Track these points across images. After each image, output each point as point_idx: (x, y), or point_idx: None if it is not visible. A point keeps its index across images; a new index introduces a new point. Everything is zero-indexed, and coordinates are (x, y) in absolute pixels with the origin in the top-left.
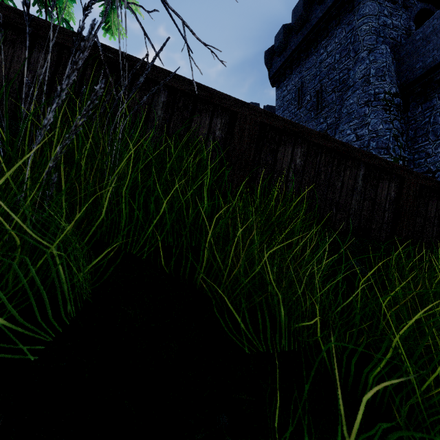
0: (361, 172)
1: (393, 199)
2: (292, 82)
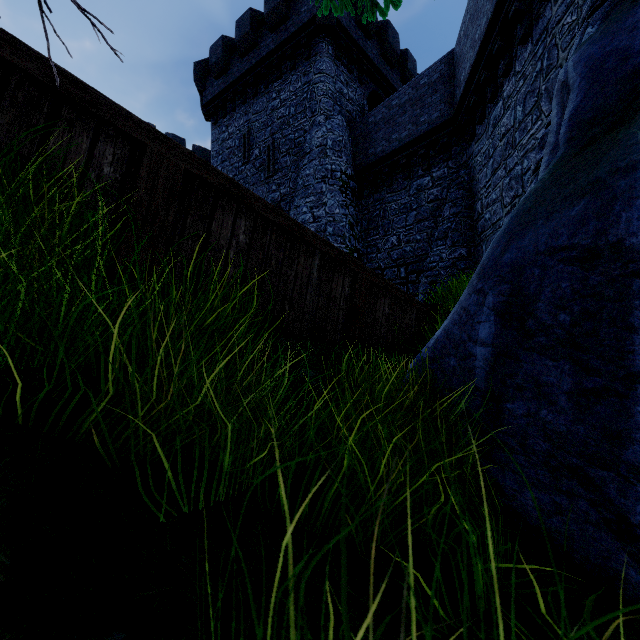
0: (316, 262)
1: (348, 296)
2: (236, 123)
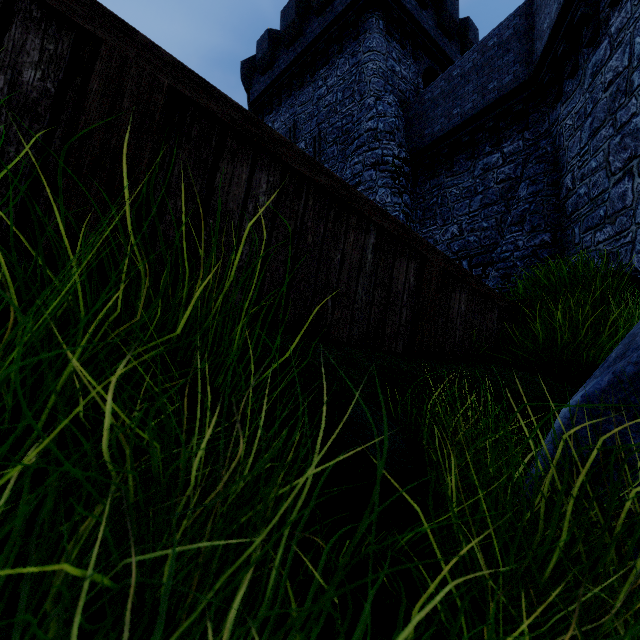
0: (371, 240)
1: (413, 289)
2: (281, 117)
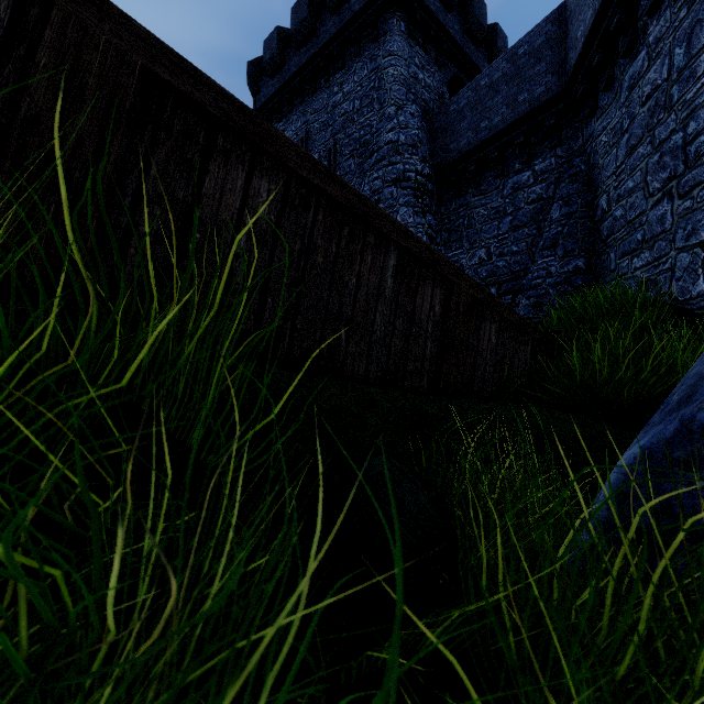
0: (391, 262)
1: (438, 318)
2: (292, 126)
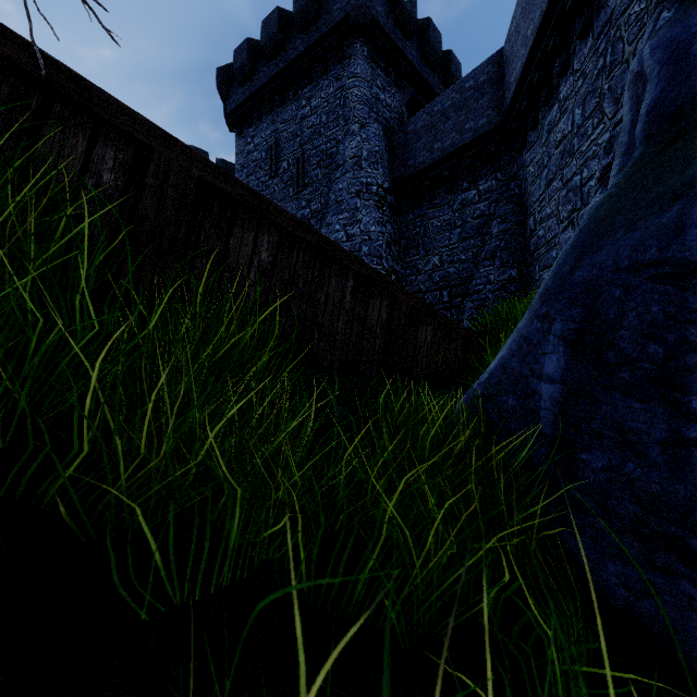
0: (350, 284)
1: (385, 323)
2: (262, 133)
